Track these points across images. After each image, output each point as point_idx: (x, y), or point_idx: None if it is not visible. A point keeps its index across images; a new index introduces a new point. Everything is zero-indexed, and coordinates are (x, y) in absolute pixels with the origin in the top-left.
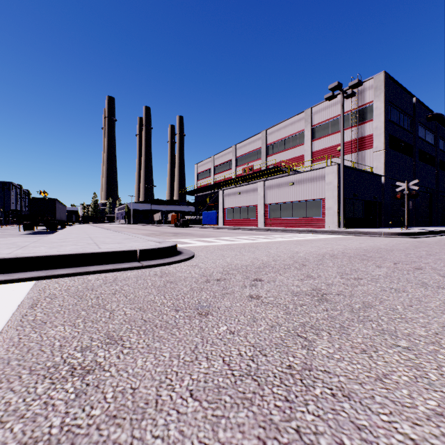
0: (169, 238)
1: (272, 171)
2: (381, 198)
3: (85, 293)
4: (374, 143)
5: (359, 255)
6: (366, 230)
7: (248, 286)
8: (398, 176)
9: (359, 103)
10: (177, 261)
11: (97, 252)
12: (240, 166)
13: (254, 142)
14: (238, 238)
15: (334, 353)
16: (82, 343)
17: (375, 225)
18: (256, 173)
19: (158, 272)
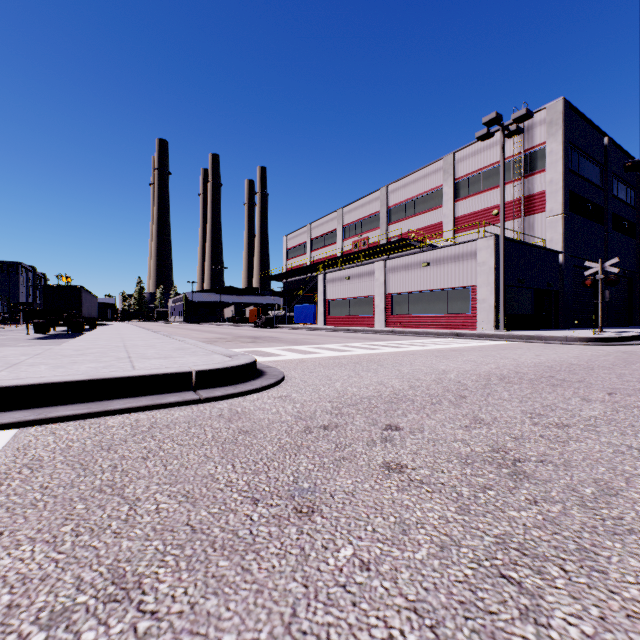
0: (245, 347)
1: (397, 246)
2: (558, 285)
3: (95, 458)
4: (548, 204)
5: (545, 377)
6: (539, 333)
7: (379, 442)
8: (583, 252)
9: (525, 145)
10: (257, 390)
11: (127, 375)
12: (350, 239)
13: (370, 204)
14: (348, 347)
15: (597, 637)
16: (56, 597)
17: (549, 325)
18: (372, 249)
19: (224, 411)
